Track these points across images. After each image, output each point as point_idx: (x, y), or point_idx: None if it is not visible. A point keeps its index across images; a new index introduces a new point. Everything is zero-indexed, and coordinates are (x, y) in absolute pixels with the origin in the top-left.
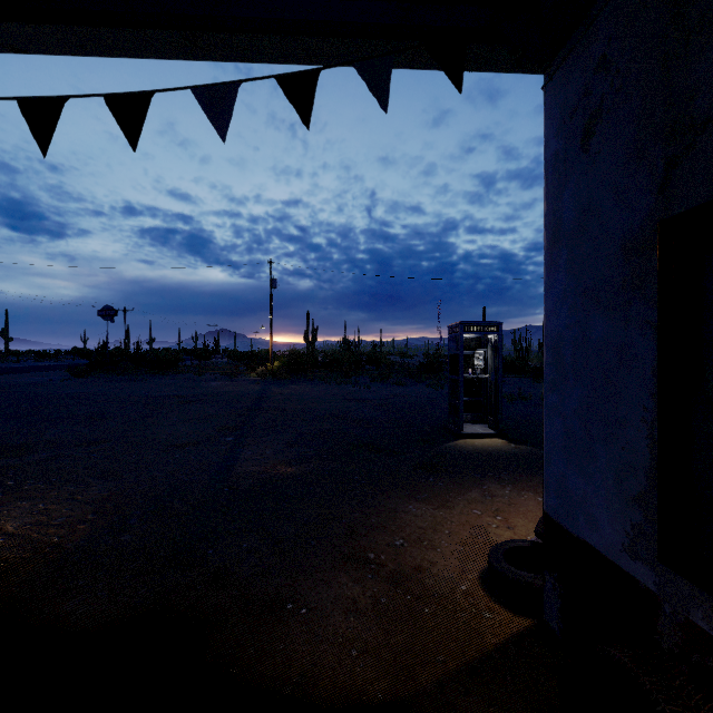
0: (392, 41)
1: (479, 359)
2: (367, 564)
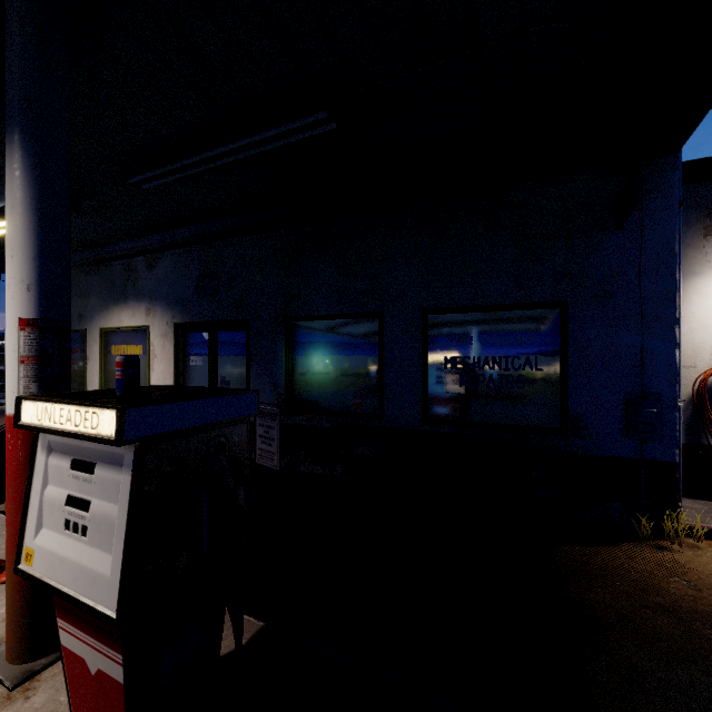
0: None
1: None
2: None
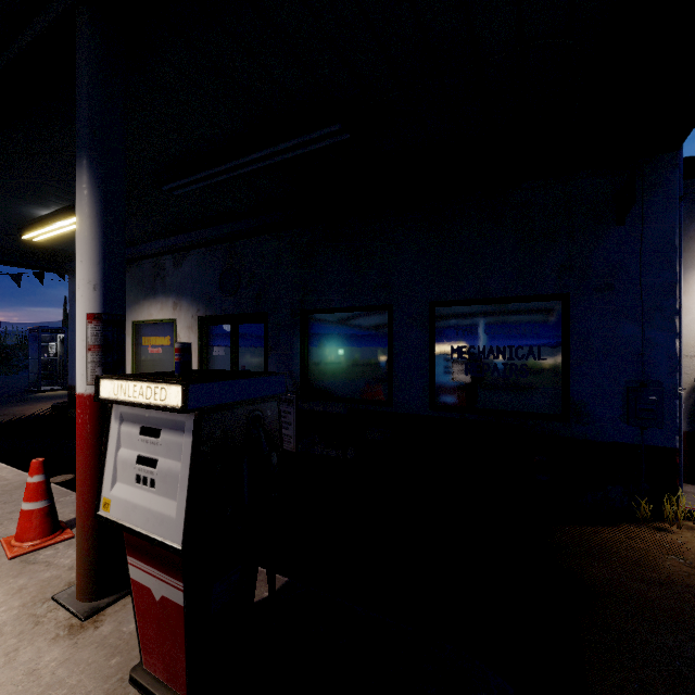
0: (20, 266)
1: (53, 348)
2: (2, 415)
